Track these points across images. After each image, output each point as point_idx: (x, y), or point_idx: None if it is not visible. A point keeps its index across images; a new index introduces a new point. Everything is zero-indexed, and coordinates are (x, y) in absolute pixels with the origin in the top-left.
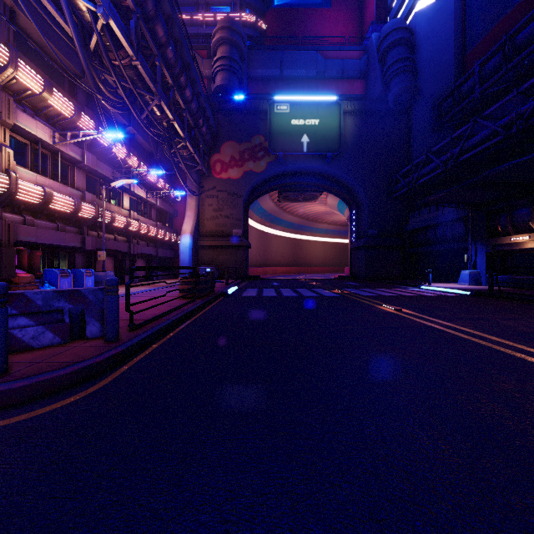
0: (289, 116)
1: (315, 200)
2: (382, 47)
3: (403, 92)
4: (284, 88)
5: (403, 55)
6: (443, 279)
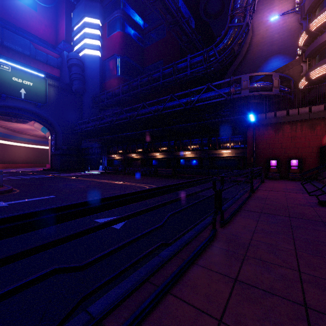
0: (11, 74)
1: (26, 123)
2: (69, 63)
3: (79, 88)
4: (5, 52)
5: (79, 72)
6: (95, 169)
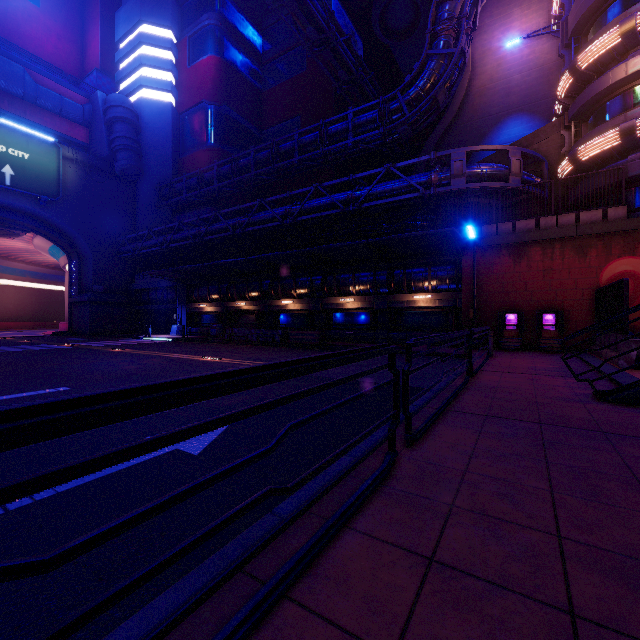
0: None
1: (15, 237)
2: (109, 115)
3: (130, 167)
4: None
5: (130, 135)
6: (162, 332)
